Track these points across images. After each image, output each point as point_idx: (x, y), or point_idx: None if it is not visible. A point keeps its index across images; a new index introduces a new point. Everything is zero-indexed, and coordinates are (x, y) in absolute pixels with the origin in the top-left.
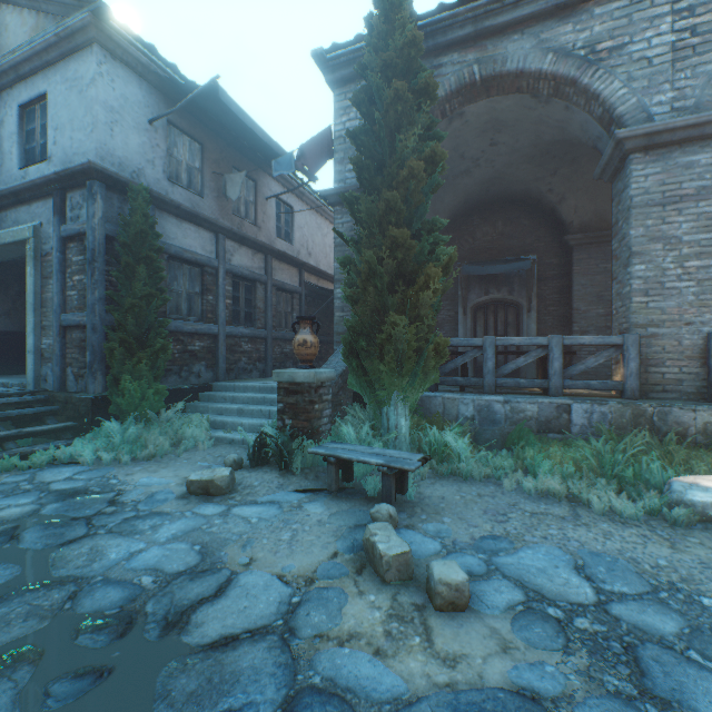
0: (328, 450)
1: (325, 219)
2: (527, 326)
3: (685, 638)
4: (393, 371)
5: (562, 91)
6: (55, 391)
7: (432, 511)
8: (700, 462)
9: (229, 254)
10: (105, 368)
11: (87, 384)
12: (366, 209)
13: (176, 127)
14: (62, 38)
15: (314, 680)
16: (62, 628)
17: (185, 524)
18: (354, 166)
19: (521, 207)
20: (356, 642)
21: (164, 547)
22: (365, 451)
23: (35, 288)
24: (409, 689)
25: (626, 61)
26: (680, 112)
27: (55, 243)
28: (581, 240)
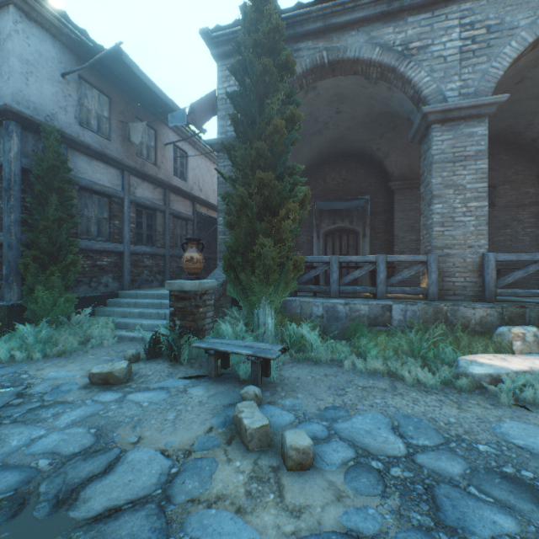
0: (209, 344)
1: (213, 163)
2: (363, 248)
3: (467, 477)
4: (262, 281)
5: (386, 76)
6: None
7: (289, 389)
8: (477, 345)
9: (133, 187)
10: (20, 280)
11: (3, 293)
12: (241, 155)
13: (86, 81)
14: None
15: None
16: None
17: (84, 411)
18: (231, 121)
19: (358, 160)
20: (222, 503)
21: (63, 432)
22: (238, 344)
23: None
24: None
25: (429, 58)
26: (465, 97)
27: None
28: (400, 186)
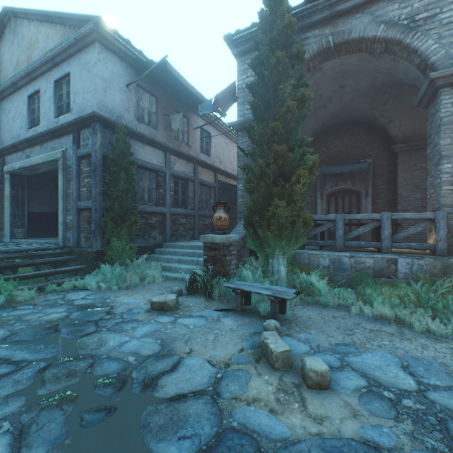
0: (236, 285)
1: (230, 140)
2: (365, 206)
3: None
4: (276, 236)
5: (390, 49)
6: (74, 247)
7: (302, 326)
8: None
9: (172, 164)
10: (102, 234)
11: (92, 243)
12: (259, 133)
13: (141, 88)
14: (78, 40)
15: (233, 424)
16: (87, 382)
17: (151, 327)
18: (251, 106)
19: (360, 127)
20: (258, 403)
21: (139, 340)
22: (259, 286)
23: (63, 187)
24: (293, 434)
25: (437, 25)
26: None
27: (74, 160)
28: (403, 148)
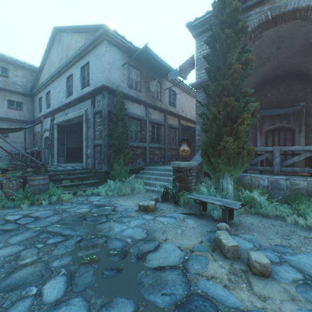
0: (195, 197)
1: (189, 95)
2: (298, 140)
3: None
4: (225, 163)
5: None
6: (92, 168)
7: (246, 229)
8: None
9: (150, 114)
10: (108, 160)
11: (102, 166)
12: (212, 90)
13: (131, 66)
14: (94, 41)
15: (198, 291)
16: (104, 252)
17: (139, 221)
18: (206, 71)
19: (294, 78)
20: (215, 280)
21: (133, 229)
22: (212, 198)
23: (85, 132)
24: (242, 305)
25: None
26: None
27: (92, 115)
28: None
